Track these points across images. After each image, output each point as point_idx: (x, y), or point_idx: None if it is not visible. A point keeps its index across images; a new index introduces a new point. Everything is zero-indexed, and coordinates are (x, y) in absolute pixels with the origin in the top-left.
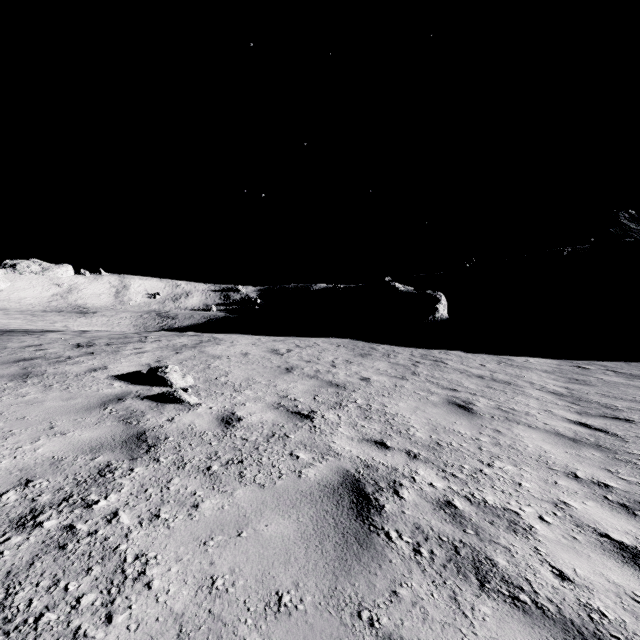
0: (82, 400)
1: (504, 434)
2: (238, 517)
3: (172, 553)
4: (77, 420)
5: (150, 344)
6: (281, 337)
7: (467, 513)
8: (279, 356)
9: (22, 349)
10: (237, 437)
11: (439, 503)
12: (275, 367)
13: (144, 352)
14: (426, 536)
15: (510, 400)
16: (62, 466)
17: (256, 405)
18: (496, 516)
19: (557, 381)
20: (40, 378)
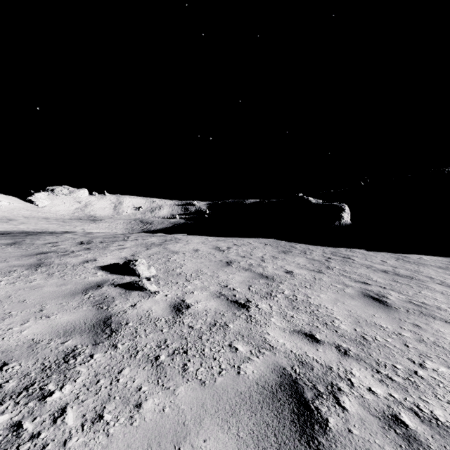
0: (71, 286)
1: (424, 329)
2: (177, 425)
3: None
4: (62, 304)
5: (130, 242)
6: (223, 237)
7: (421, 436)
8: (221, 252)
9: (43, 245)
10: (184, 324)
11: (386, 418)
12: (218, 261)
13: (124, 248)
14: None
15: (418, 294)
16: (36, 349)
17: (202, 293)
18: None
19: None
20: (47, 267)
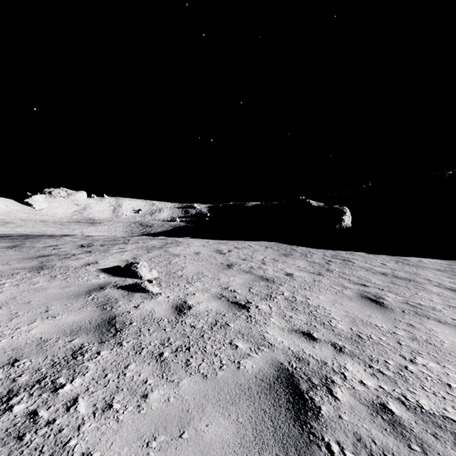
0: (74, 288)
1: (418, 328)
2: (181, 412)
3: (115, 455)
4: (67, 305)
5: (130, 245)
6: (224, 240)
7: (406, 421)
8: (222, 255)
9: (44, 248)
10: (187, 324)
11: (374, 406)
12: (219, 264)
13: (125, 251)
14: (370, 452)
15: (414, 295)
16: (45, 347)
17: (203, 295)
18: (437, 427)
19: (451, 279)
20: (50, 270)
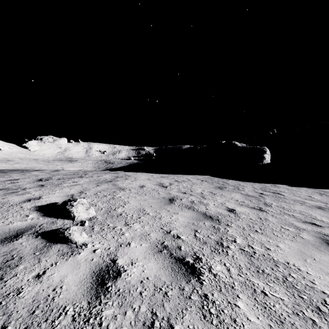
0: None
1: None
2: None
3: None
4: None
5: (85, 179)
6: (166, 174)
7: None
8: (164, 188)
9: (2, 182)
10: (101, 328)
11: None
12: (161, 198)
13: (76, 185)
14: None
15: None
16: None
17: (140, 246)
18: None
19: None
20: None
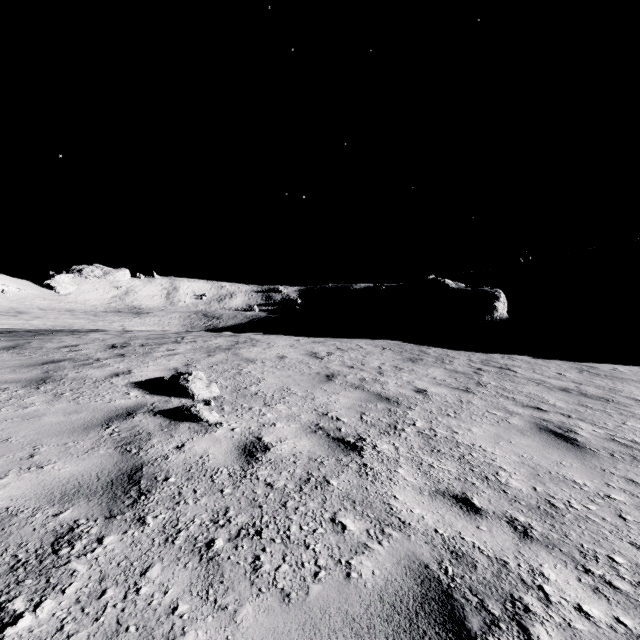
0: (86, 415)
1: None
2: None
3: None
4: (67, 445)
5: (184, 345)
6: (321, 338)
7: None
8: (318, 360)
9: (56, 350)
10: (259, 480)
11: None
12: (314, 374)
13: (175, 354)
14: None
15: (622, 426)
16: (10, 527)
17: (289, 426)
18: None
19: None
20: (55, 384)
